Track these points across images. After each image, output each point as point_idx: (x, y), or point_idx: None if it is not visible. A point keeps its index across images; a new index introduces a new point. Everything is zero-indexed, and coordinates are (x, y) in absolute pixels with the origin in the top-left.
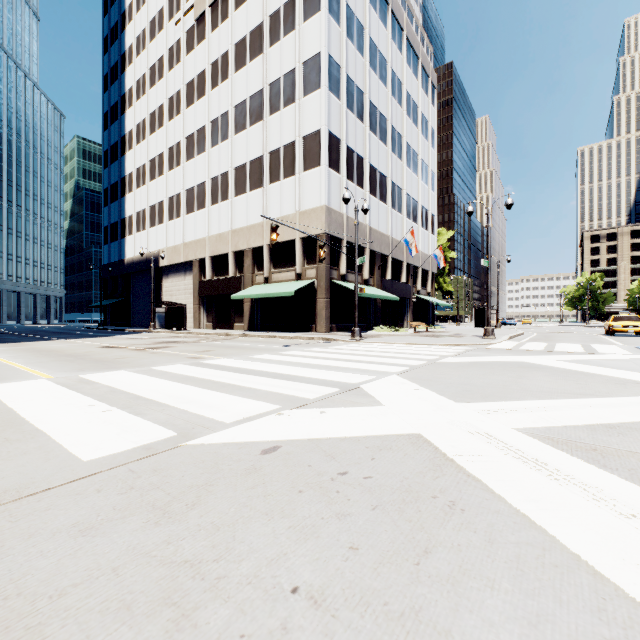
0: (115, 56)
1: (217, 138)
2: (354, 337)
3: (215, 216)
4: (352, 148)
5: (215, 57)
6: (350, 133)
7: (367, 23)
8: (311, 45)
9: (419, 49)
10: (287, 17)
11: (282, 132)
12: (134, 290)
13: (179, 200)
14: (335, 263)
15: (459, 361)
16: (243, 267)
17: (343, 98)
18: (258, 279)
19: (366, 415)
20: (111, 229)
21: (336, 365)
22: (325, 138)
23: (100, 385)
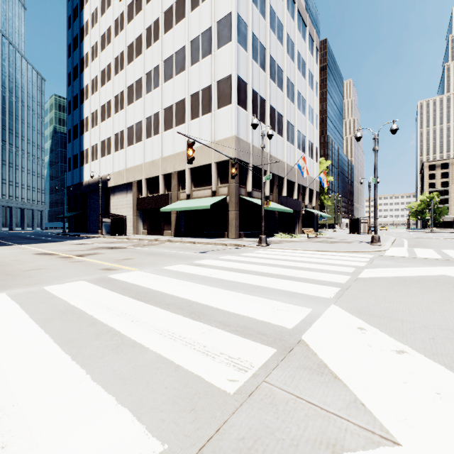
0: (76, 29)
1: (150, 86)
2: (261, 243)
3: (149, 147)
4: (256, 91)
5: (149, 23)
6: (255, 79)
7: None
8: (224, 7)
9: (307, 19)
10: None
11: (201, 78)
12: (90, 205)
13: (122, 136)
14: (243, 182)
15: (383, 276)
16: (170, 186)
17: (249, 50)
18: (182, 196)
19: None
20: (73, 159)
21: (253, 283)
22: (235, 81)
23: None
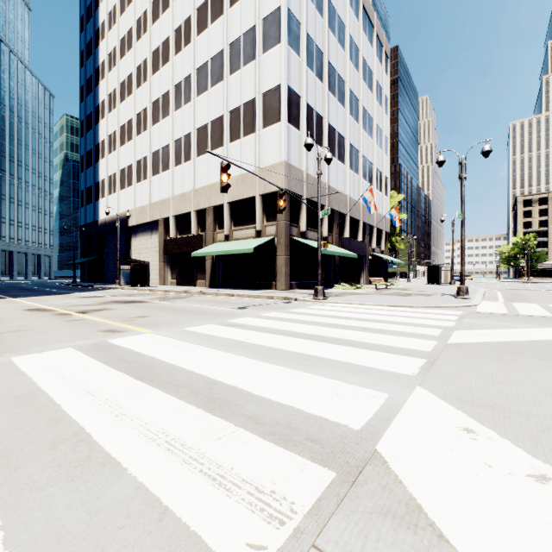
0: (90, 33)
1: (180, 101)
2: (317, 296)
3: (178, 177)
4: (312, 106)
5: (178, 23)
6: (310, 91)
7: None
8: (271, 0)
9: (374, 18)
10: None
11: (242, 90)
12: (107, 249)
13: (146, 163)
14: (295, 220)
15: (482, 341)
16: (205, 225)
17: (303, 55)
18: (219, 237)
19: None
20: (87, 193)
21: (305, 351)
22: (285, 93)
23: None
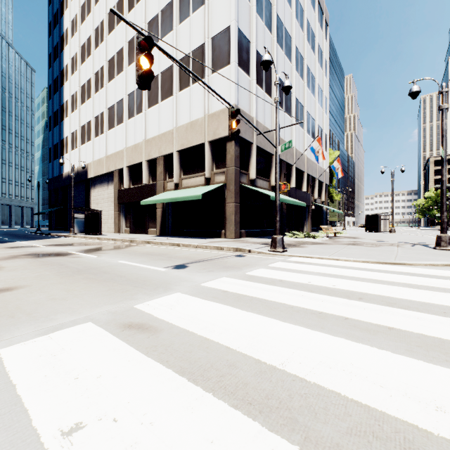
0: (57, 4)
1: (133, 56)
2: (275, 248)
3: (131, 129)
4: (261, 54)
5: None
6: (259, 38)
7: None
8: None
9: None
10: None
11: (191, 37)
12: (70, 200)
13: (103, 118)
14: (244, 167)
15: None
16: (156, 175)
17: None
18: (169, 185)
19: None
20: (54, 149)
21: None
22: (235, 33)
23: None
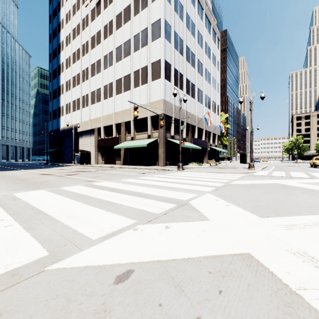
0: (55, 24)
1: (107, 65)
2: (179, 168)
3: (106, 105)
4: (177, 69)
5: (106, 23)
6: (176, 61)
7: (185, 4)
8: (155, 15)
9: (211, 19)
10: (143, 0)
11: (140, 61)
12: (65, 144)
13: (87, 97)
14: (168, 129)
15: (243, 183)
16: (120, 132)
17: (172, 43)
18: (128, 138)
19: (200, 230)
20: (53, 113)
21: (171, 186)
22: (163, 63)
23: (21, 201)
